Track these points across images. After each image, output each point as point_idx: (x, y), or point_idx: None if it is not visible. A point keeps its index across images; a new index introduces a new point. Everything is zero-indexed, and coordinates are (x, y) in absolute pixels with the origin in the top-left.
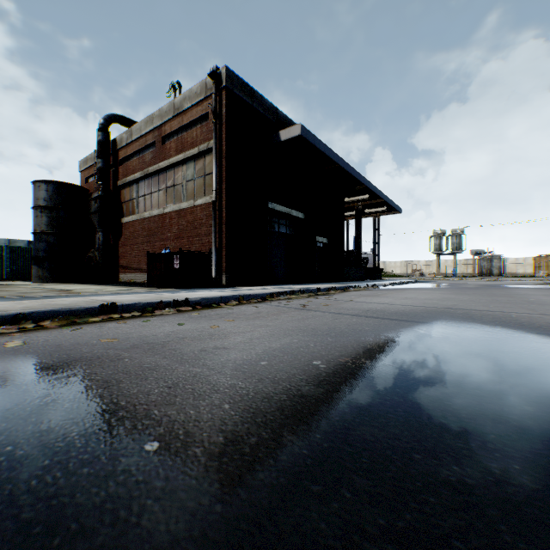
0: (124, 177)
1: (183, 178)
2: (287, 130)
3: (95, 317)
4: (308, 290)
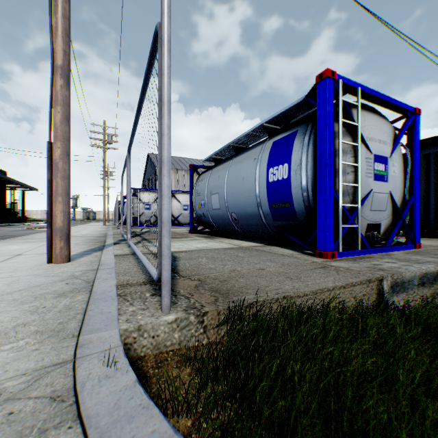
0: None
1: None
2: None
3: None
4: (3, 225)
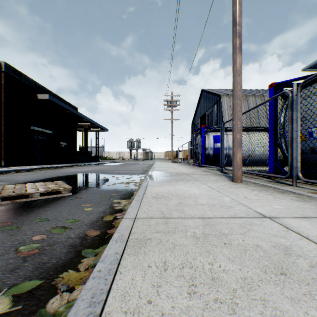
0: None
1: None
2: (42, 95)
3: None
4: (52, 167)
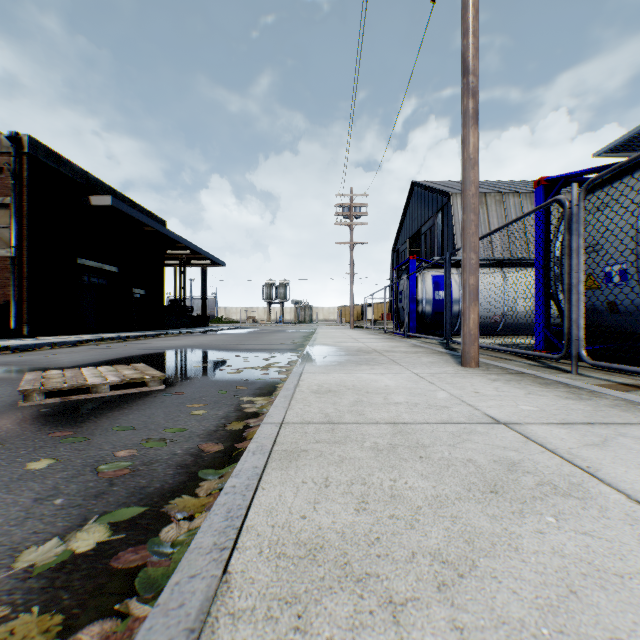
0: None
1: None
2: (99, 197)
3: None
4: (118, 338)
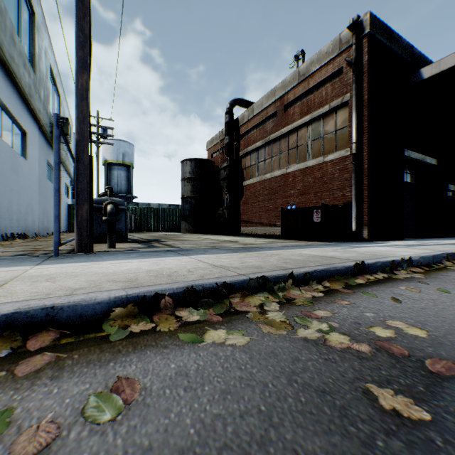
0: (244, 148)
1: (308, 138)
2: (433, 64)
3: (355, 278)
4: None
